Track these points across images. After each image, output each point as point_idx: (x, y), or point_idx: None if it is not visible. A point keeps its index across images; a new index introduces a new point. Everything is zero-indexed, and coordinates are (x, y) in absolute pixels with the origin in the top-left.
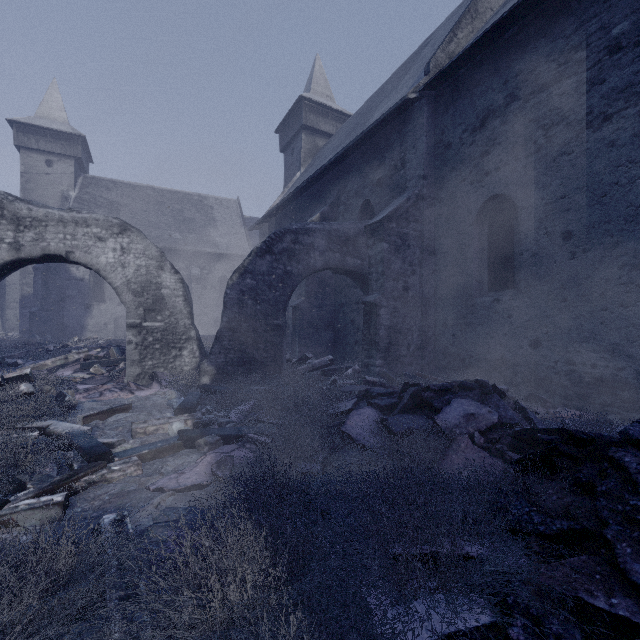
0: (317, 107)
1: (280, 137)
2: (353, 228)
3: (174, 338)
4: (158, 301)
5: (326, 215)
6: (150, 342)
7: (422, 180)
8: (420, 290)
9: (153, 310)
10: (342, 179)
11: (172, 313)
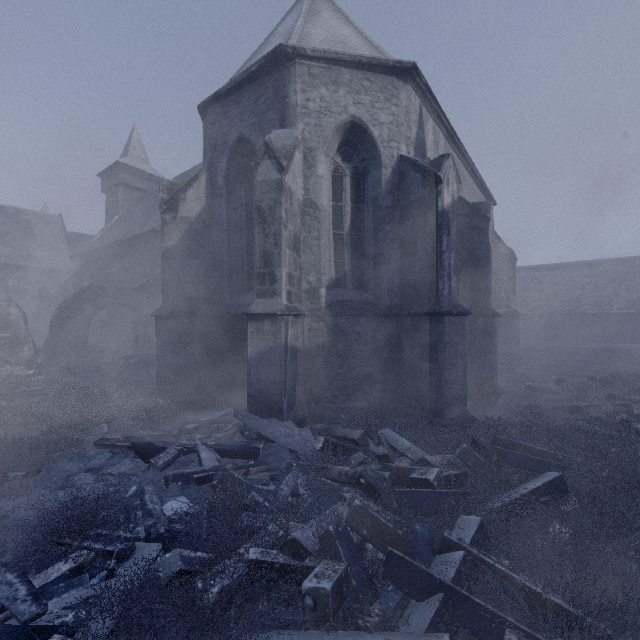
0: (133, 170)
1: (102, 181)
2: (130, 286)
3: (18, 342)
4: (7, 322)
5: (124, 268)
6: (2, 344)
7: None
8: None
9: (4, 327)
10: (133, 249)
11: (17, 329)
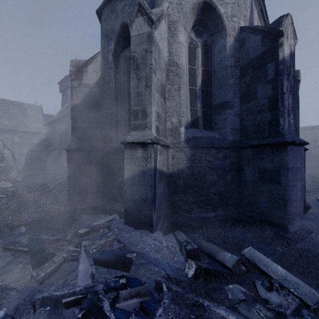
0: None
1: (60, 86)
2: (69, 138)
3: (8, 168)
4: (3, 158)
5: (67, 129)
6: (0, 169)
7: None
8: None
9: (1, 160)
10: None
11: (8, 161)
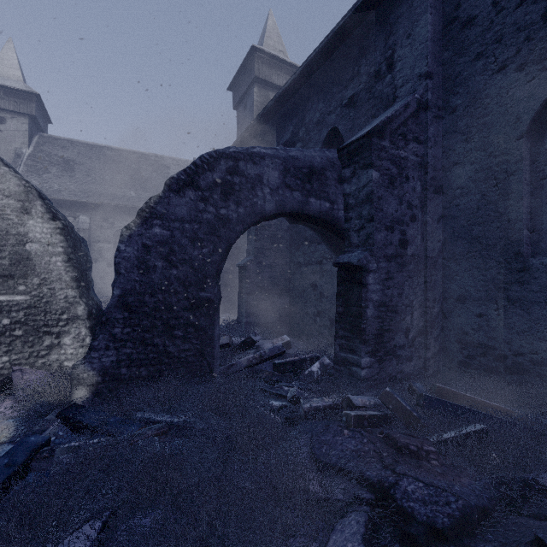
0: (270, 59)
1: (233, 94)
2: (319, 156)
3: (48, 318)
4: (20, 262)
5: None
6: (5, 326)
7: (425, 80)
8: (422, 245)
9: (11, 276)
10: (299, 110)
11: (44, 280)
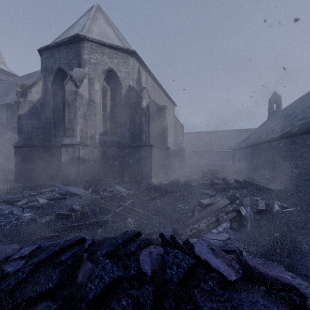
0: None
1: None
2: None
3: None
4: None
5: None
6: None
7: (16, 123)
8: None
9: None
10: None
11: None
